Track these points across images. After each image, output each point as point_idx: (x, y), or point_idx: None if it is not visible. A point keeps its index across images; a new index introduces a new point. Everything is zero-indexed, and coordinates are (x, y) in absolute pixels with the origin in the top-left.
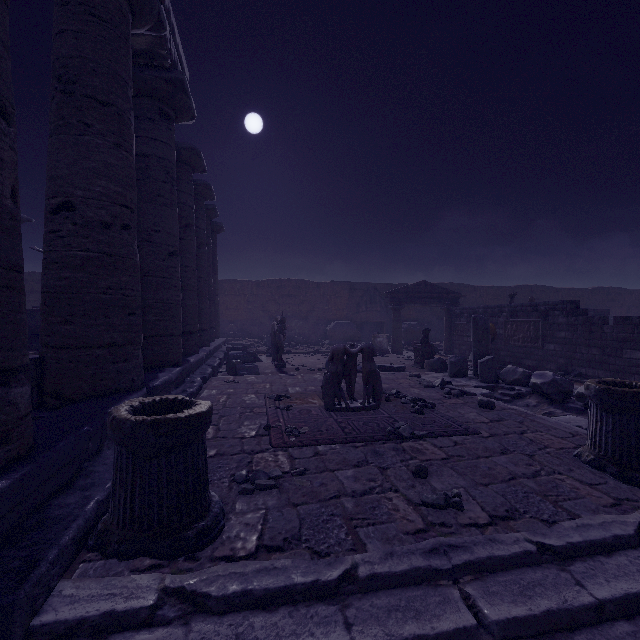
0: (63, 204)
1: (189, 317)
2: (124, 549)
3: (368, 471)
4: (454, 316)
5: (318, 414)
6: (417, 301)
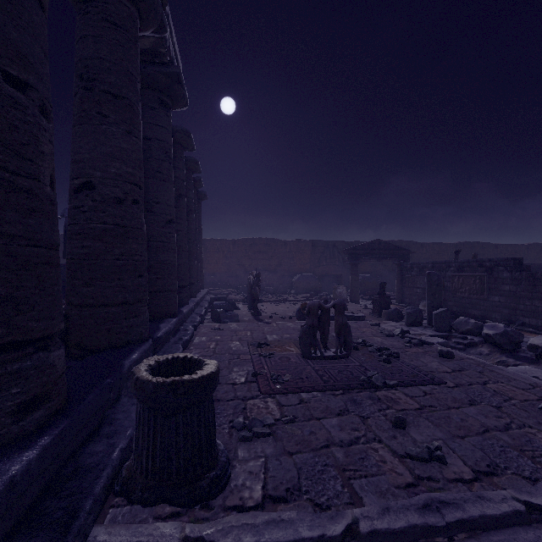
0: (84, 184)
1: (181, 273)
2: (147, 496)
3: (350, 420)
4: (405, 270)
5: (297, 362)
6: (372, 257)
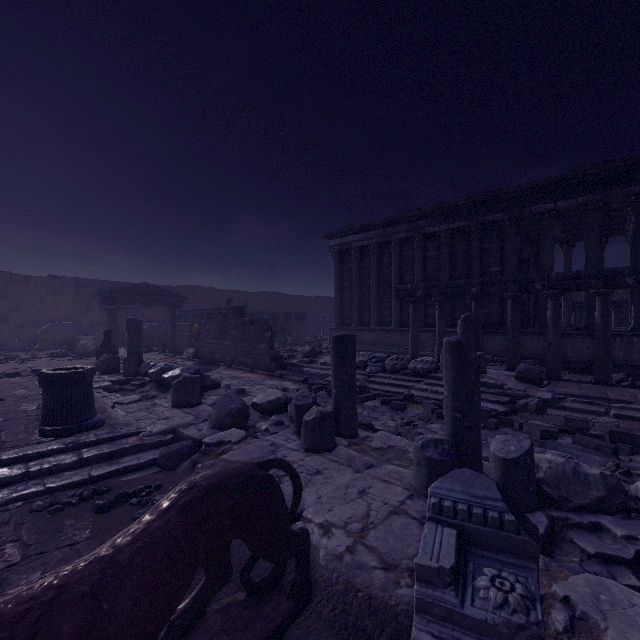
0: None
1: None
2: None
3: None
4: (176, 317)
5: None
6: (137, 302)
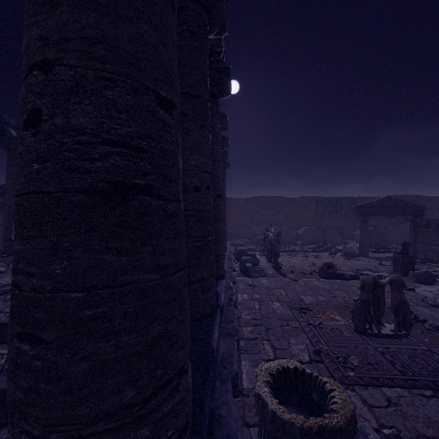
0: None
1: None
2: None
3: None
4: (419, 226)
5: (352, 337)
6: (382, 213)
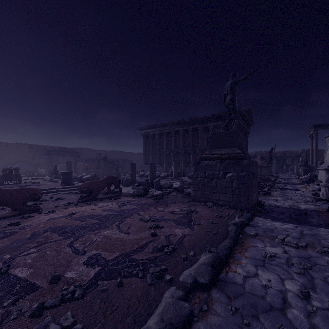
0: None
1: None
2: None
3: None
4: (77, 161)
5: None
6: (61, 155)
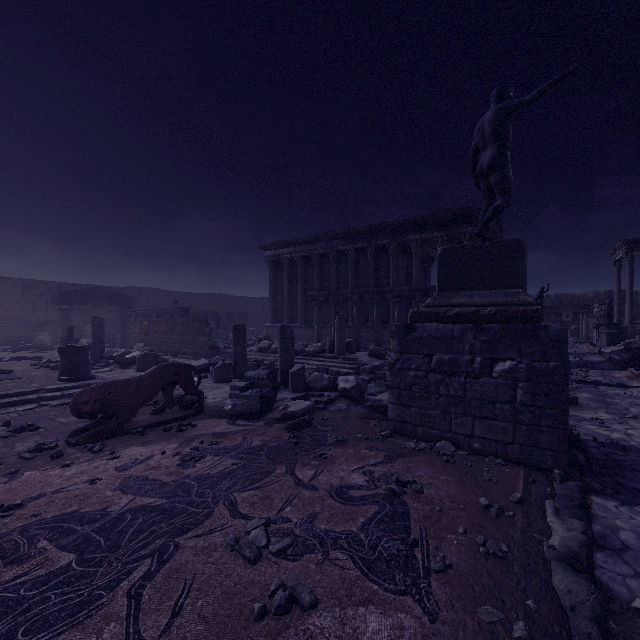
0: None
1: None
2: None
3: None
4: (126, 316)
5: None
6: (90, 303)
